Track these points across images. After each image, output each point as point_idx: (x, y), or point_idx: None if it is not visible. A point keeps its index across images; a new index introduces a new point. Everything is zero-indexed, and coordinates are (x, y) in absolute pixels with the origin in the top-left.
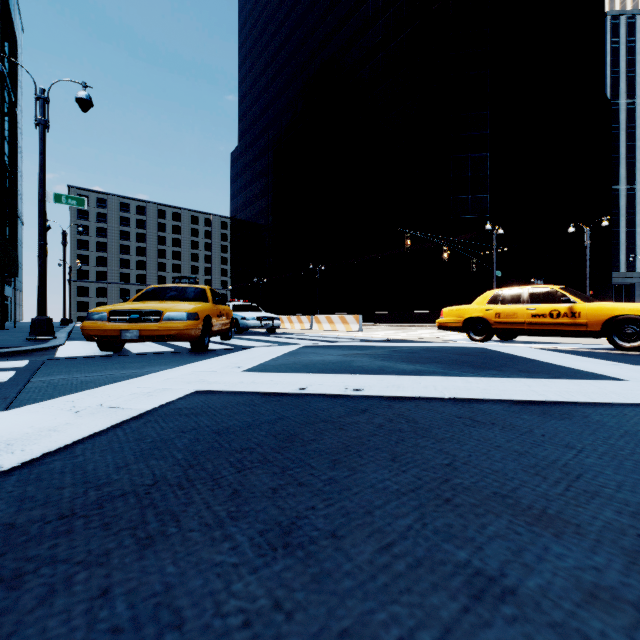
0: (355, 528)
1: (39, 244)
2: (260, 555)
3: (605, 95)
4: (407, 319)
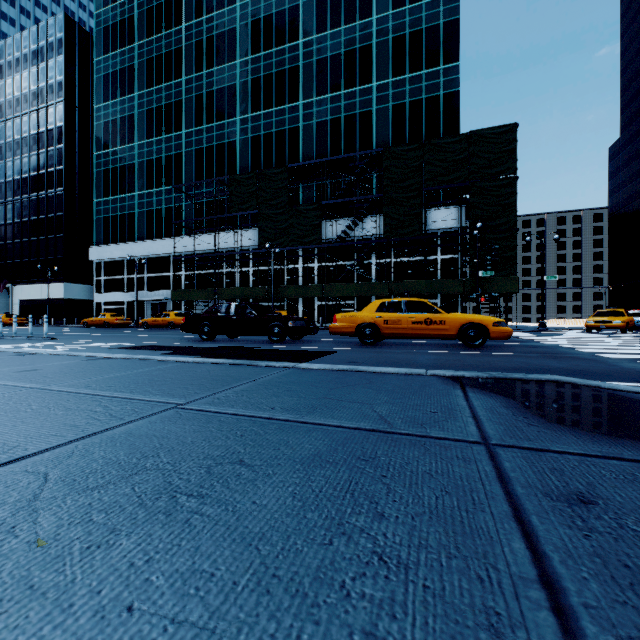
0: None
1: (541, 296)
2: None
3: None
4: None
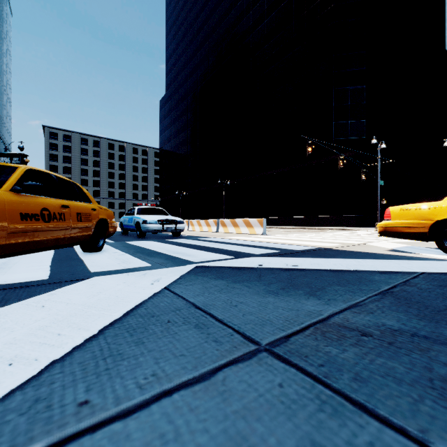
0: None
1: None
2: None
3: (445, 50)
4: (296, 223)
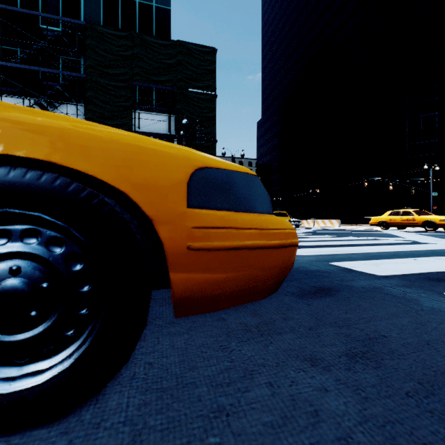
0: (329, 234)
1: None
2: (324, 234)
3: None
4: None
